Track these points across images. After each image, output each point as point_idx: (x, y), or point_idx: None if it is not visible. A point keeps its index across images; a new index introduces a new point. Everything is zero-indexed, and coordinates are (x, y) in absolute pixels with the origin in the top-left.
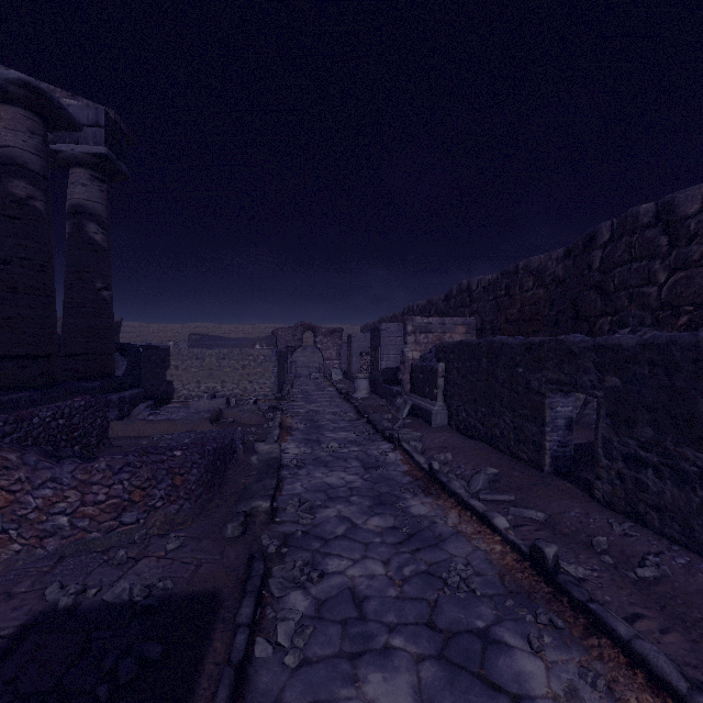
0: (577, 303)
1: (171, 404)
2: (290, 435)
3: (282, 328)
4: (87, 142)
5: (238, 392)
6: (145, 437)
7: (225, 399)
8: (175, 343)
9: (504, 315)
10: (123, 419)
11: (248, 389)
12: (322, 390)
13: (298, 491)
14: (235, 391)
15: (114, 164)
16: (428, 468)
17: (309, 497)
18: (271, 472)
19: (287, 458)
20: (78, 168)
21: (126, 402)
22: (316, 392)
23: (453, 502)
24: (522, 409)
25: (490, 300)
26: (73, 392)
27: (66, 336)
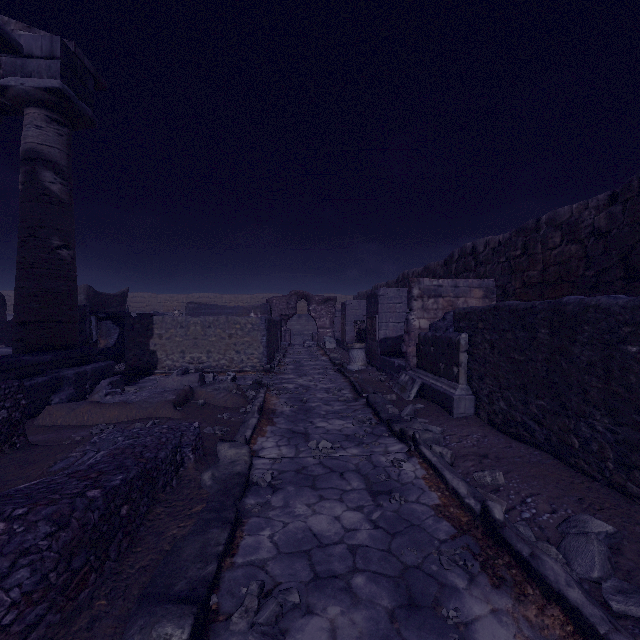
0: (630, 259)
1: (154, 376)
2: (271, 424)
3: (277, 297)
4: (40, 76)
5: (225, 363)
6: (87, 427)
7: (198, 375)
8: (180, 312)
9: (520, 278)
10: (83, 396)
11: (235, 360)
12: (315, 360)
13: (262, 554)
14: (221, 362)
15: (74, 103)
16: (482, 512)
17: (279, 572)
18: (227, 507)
19: (259, 468)
20: (32, 108)
21: (88, 377)
22: (309, 362)
23: (561, 620)
24: (639, 414)
25: (501, 262)
26: (6, 369)
27: (17, 301)
